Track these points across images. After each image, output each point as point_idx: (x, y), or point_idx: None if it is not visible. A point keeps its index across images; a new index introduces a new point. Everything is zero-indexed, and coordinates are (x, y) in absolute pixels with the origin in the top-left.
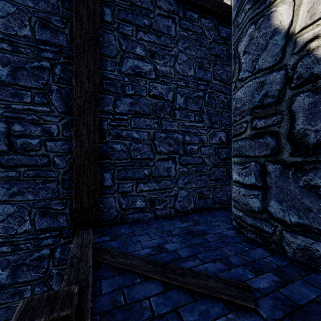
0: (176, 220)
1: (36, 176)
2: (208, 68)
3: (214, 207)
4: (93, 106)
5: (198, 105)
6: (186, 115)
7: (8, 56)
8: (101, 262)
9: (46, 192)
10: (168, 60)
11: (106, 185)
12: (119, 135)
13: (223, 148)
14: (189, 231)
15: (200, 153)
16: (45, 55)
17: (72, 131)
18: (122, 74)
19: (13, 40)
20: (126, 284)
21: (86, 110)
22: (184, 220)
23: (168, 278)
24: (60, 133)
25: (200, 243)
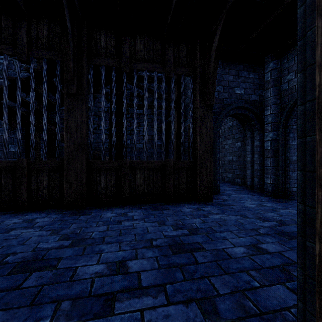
0: None
1: None
2: None
3: None
4: None
5: None
6: None
7: None
8: None
9: None
10: None
11: None
12: None
13: None
14: None
15: None
16: None
17: None
18: None
19: None
20: None
21: None
22: None
23: None
24: None
25: None
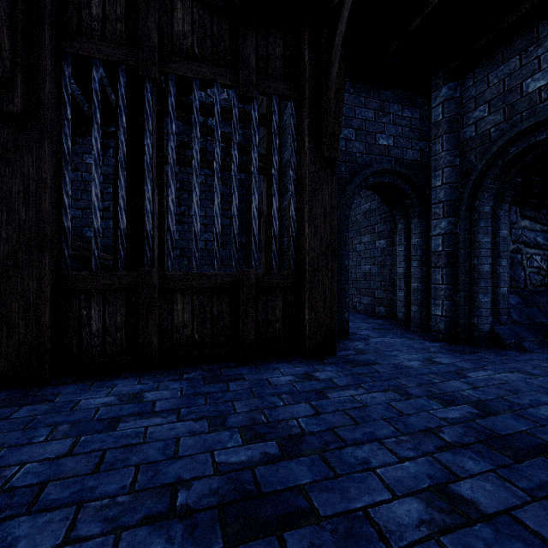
0: None
1: None
2: None
3: None
4: None
5: None
6: None
7: None
8: None
9: None
10: None
11: None
12: None
13: None
14: None
15: None
16: None
17: None
18: None
19: None
20: None
21: None
22: None
23: None
24: None
25: None
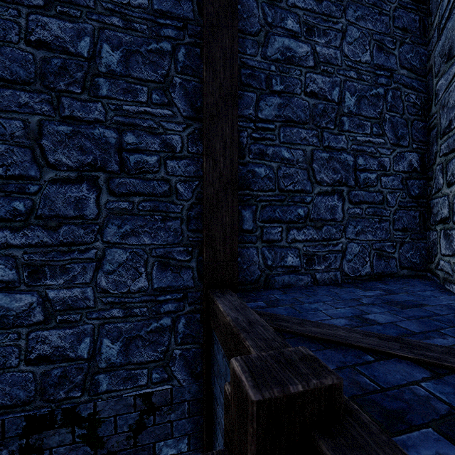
0: (350, 287)
1: (154, 210)
2: (391, 50)
3: (401, 274)
4: (229, 106)
5: (376, 109)
6: (358, 124)
7: (119, 35)
8: (281, 330)
9: (167, 235)
10: (332, 38)
11: (245, 228)
12: (262, 154)
13: (415, 179)
14: (389, 301)
15: (380, 185)
16: (165, 33)
17: (200, 145)
18: (267, 61)
19: (125, 12)
20: (352, 361)
21: (220, 113)
22: (364, 288)
23: (427, 357)
24: (185, 148)
25: (426, 315)
